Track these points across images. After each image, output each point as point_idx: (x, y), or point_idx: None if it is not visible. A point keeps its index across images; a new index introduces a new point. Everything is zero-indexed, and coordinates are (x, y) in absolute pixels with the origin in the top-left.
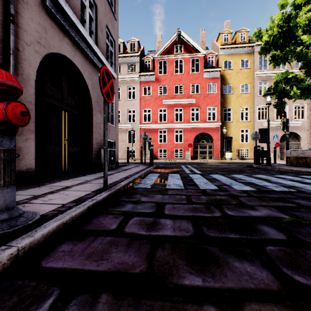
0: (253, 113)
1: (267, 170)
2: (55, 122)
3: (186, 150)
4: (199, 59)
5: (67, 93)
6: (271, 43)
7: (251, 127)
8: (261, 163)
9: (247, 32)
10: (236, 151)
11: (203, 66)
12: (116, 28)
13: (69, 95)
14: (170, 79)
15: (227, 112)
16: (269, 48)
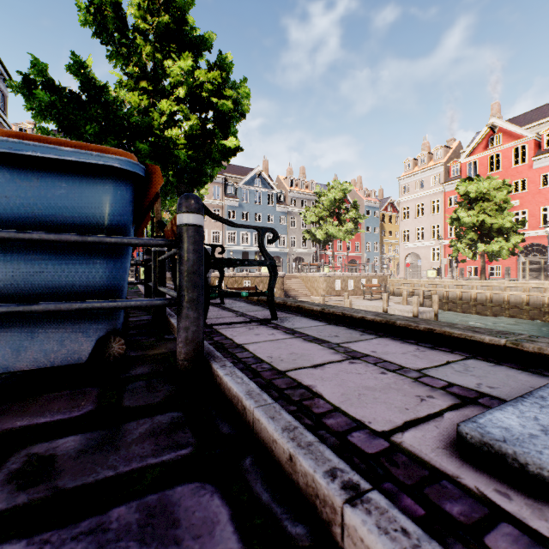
0: None
1: None
2: None
3: None
4: None
5: None
6: None
7: None
8: None
9: None
10: None
11: None
12: None
13: None
14: None
15: None
16: None
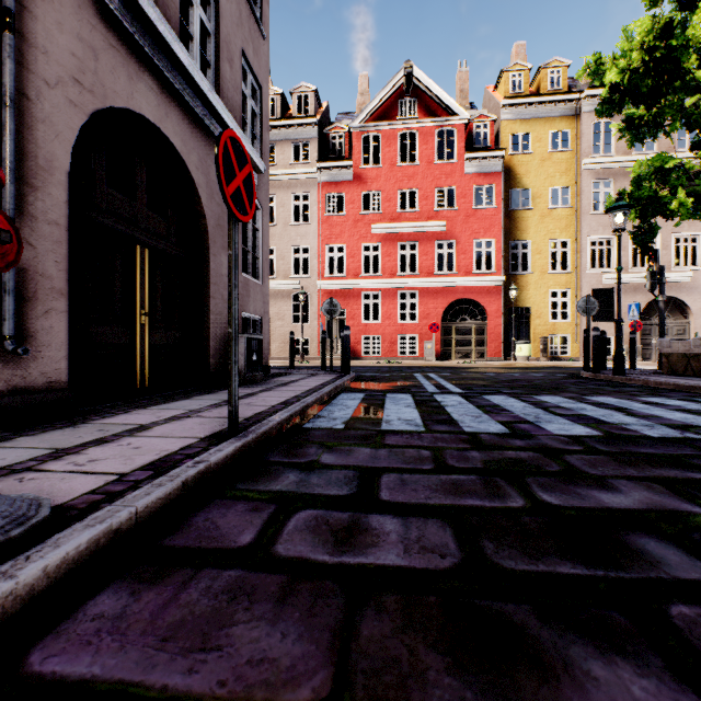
0: (579, 255)
1: (618, 385)
2: (120, 271)
3: (425, 339)
4: (456, 129)
5: (152, 208)
6: (626, 90)
7: (576, 285)
8: (601, 369)
9: (564, 67)
10: (540, 342)
11: (464, 146)
12: (264, 57)
13: (156, 211)
14: (389, 176)
15: (518, 250)
16: (620, 101)
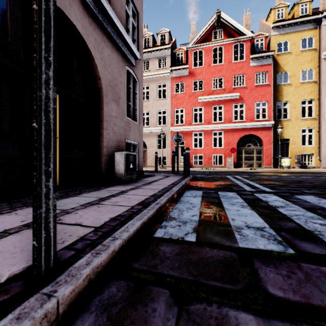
0: (320, 107)
1: None
2: None
3: (227, 157)
4: (245, 43)
5: None
6: None
7: (318, 125)
8: None
9: (310, 2)
10: (295, 157)
11: (249, 51)
12: None
13: None
14: (207, 71)
15: (281, 107)
16: None
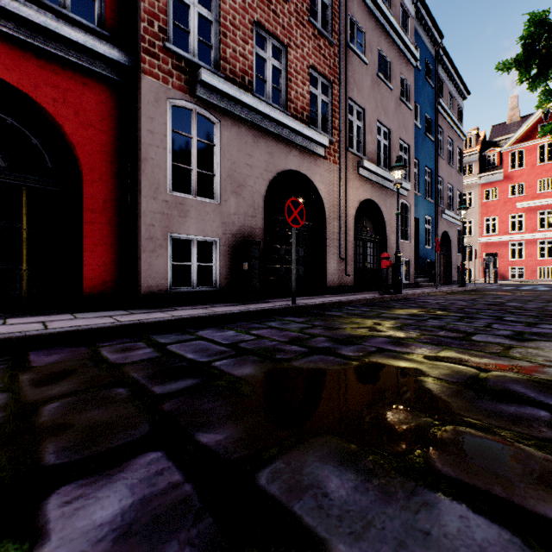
0: None
1: None
2: (439, 261)
3: None
4: None
5: None
6: None
7: None
8: None
9: None
10: None
11: None
12: (461, 181)
13: None
14: (530, 173)
15: None
16: None
